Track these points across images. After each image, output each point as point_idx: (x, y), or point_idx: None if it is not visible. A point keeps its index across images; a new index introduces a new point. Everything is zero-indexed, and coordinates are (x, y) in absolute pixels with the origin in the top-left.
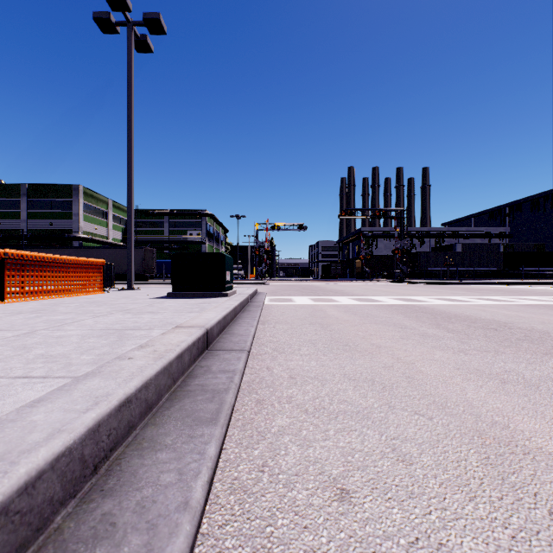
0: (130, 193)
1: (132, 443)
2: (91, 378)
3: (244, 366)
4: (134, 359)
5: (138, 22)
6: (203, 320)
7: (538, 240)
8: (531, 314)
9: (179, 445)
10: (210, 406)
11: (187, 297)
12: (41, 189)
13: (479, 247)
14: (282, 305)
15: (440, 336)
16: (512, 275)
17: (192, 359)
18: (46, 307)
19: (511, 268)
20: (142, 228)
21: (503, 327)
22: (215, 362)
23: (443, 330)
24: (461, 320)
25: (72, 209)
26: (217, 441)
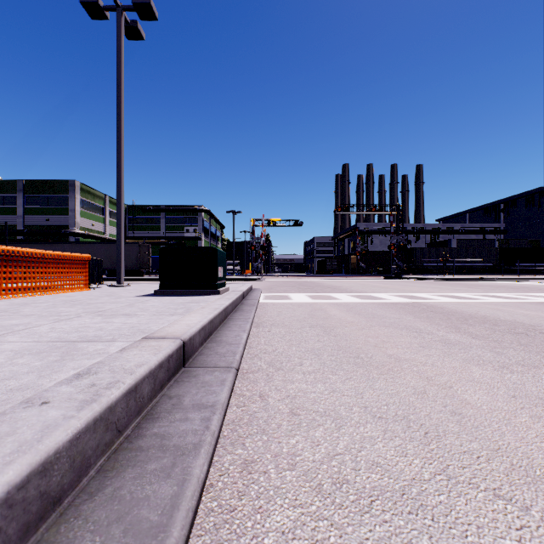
0: (119, 186)
1: None
2: None
3: (228, 395)
4: (48, 406)
5: (128, 7)
6: (182, 326)
7: (533, 236)
8: None
9: None
10: (163, 489)
11: (175, 295)
12: (38, 185)
13: (474, 243)
14: (279, 303)
15: (466, 344)
16: (508, 270)
17: (157, 387)
18: (11, 307)
19: (506, 263)
20: (138, 224)
21: (532, 330)
22: (190, 389)
23: (466, 335)
24: (480, 321)
25: (68, 205)
26: None
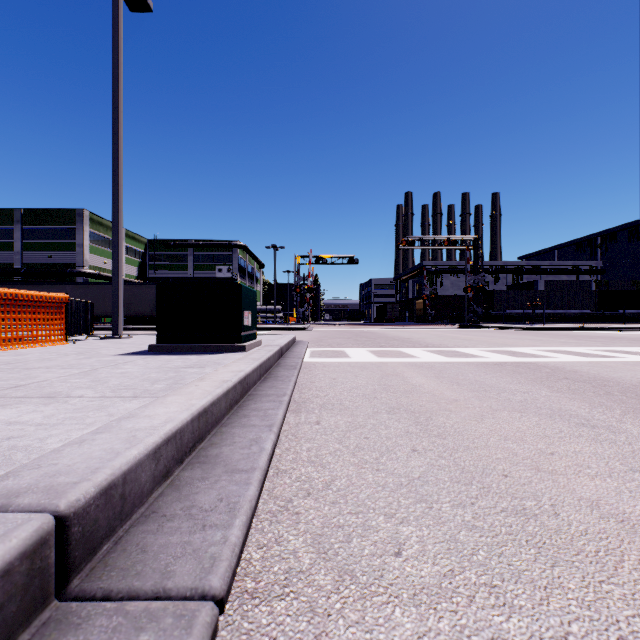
0: (115, 203)
1: None
2: None
3: None
4: None
5: None
6: (113, 441)
7: (638, 276)
8: None
9: None
10: None
11: (179, 352)
12: (39, 215)
13: (566, 284)
14: (332, 363)
15: None
16: (609, 318)
17: None
18: None
19: (607, 309)
20: (161, 262)
21: None
22: None
23: None
24: None
25: (75, 239)
26: None
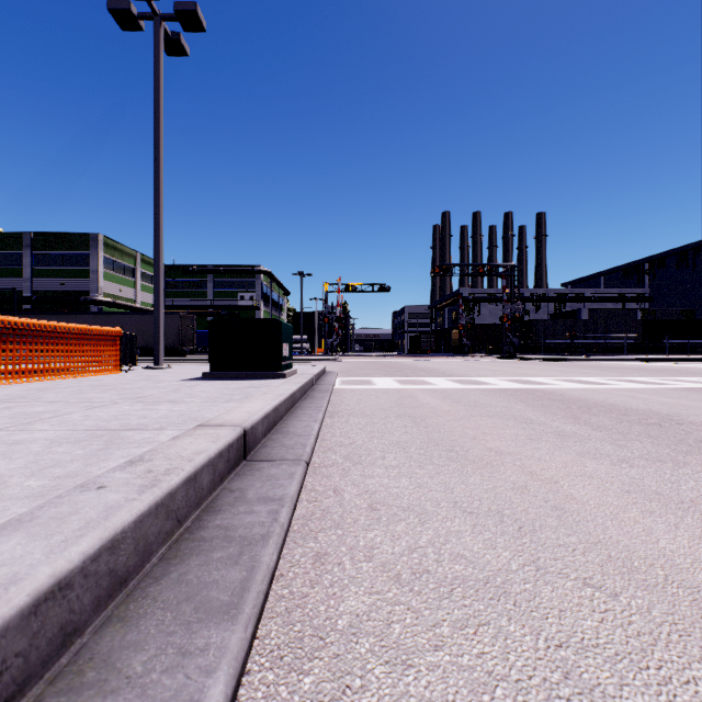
0: (157, 241)
1: (65, 672)
2: (6, 536)
3: (298, 489)
4: (106, 490)
5: (168, 15)
6: (242, 413)
7: (686, 305)
8: (699, 401)
9: (154, 677)
10: (231, 574)
11: (229, 379)
12: (50, 239)
13: (610, 313)
14: (359, 389)
15: (584, 436)
16: (654, 349)
17: (216, 479)
18: (29, 393)
19: (652, 340)
20: (179, 289)
21: (668, 421)
22: (254, 482)
23: (586, 426)
24: (606, 410)
25: (89, 265)
26: (231, 663)
